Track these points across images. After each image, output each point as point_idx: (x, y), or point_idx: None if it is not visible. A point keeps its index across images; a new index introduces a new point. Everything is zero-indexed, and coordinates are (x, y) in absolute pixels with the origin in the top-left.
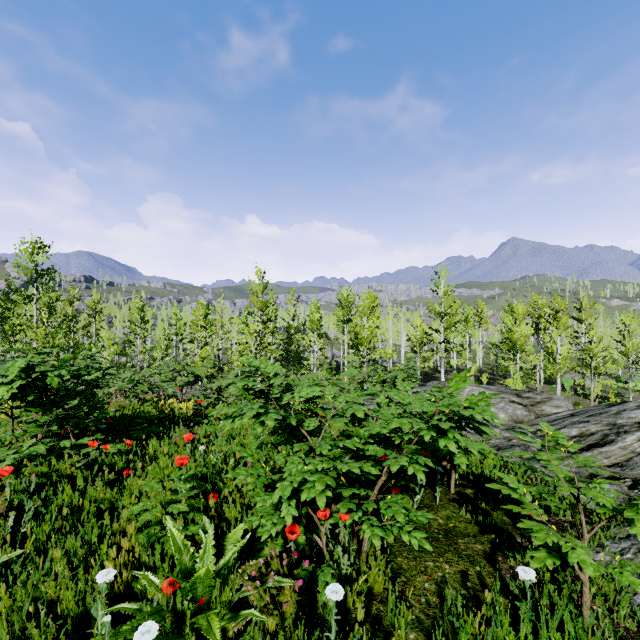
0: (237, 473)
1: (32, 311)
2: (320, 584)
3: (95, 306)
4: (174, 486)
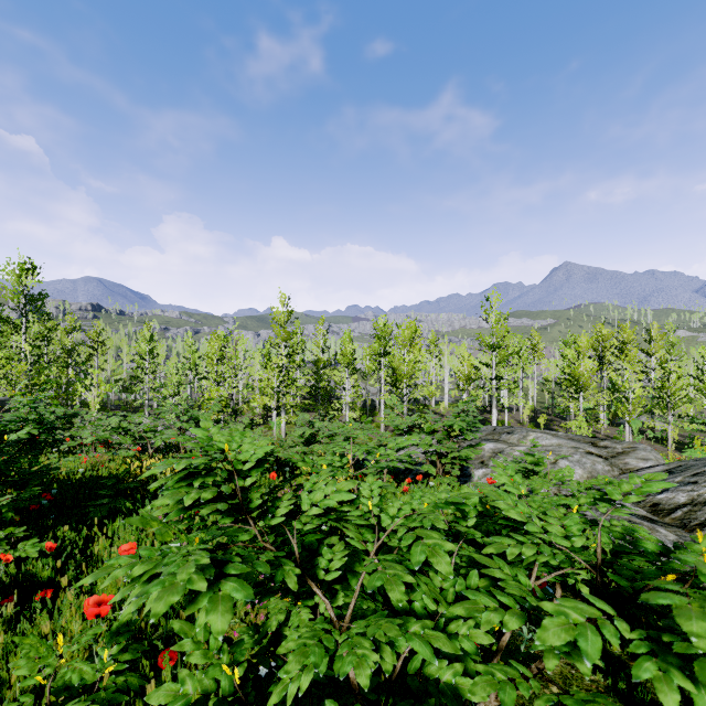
0: None
1: (20, 343)
2: None
3: (97, 337)
4: (68, 673)
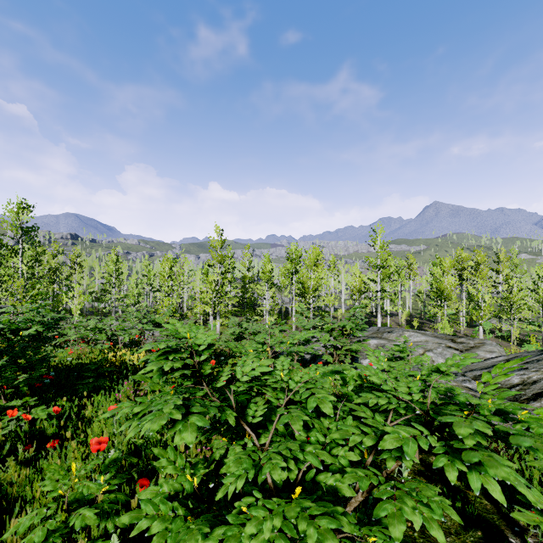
0: (138, 513)
1: (18, 264)
2: None
3: (76, 259)
4: (80, 488)
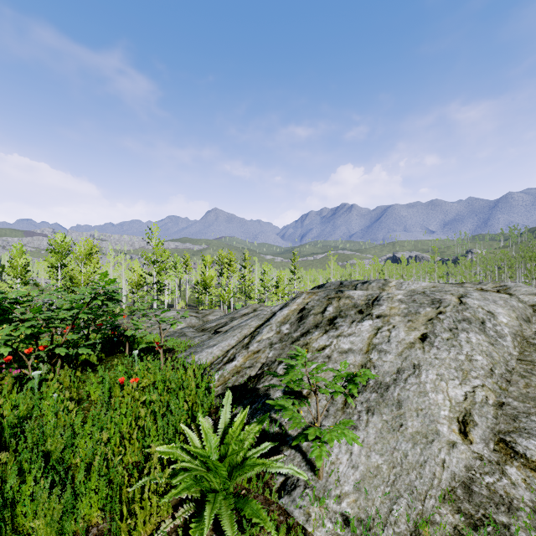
0: None
1: None
2: (28, 383)
3: None
4: None
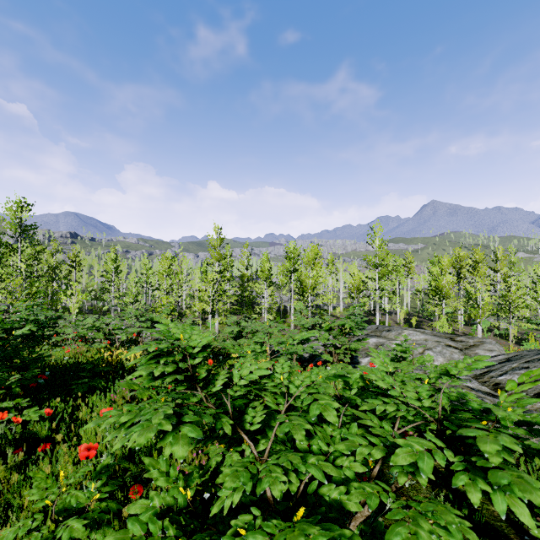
0: (124, 534)
1: (17, 262)
2: None
3: (75, 258)
4: (68, 498)
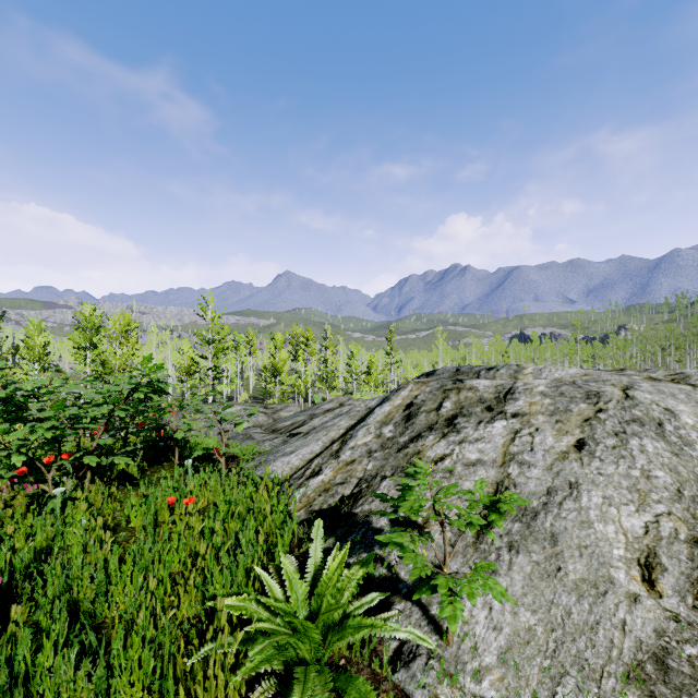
0: None
1: None
2: (48, 504)
3: None
4: None
